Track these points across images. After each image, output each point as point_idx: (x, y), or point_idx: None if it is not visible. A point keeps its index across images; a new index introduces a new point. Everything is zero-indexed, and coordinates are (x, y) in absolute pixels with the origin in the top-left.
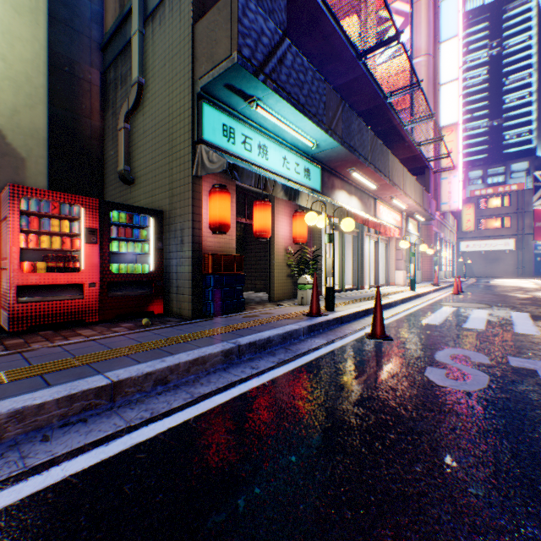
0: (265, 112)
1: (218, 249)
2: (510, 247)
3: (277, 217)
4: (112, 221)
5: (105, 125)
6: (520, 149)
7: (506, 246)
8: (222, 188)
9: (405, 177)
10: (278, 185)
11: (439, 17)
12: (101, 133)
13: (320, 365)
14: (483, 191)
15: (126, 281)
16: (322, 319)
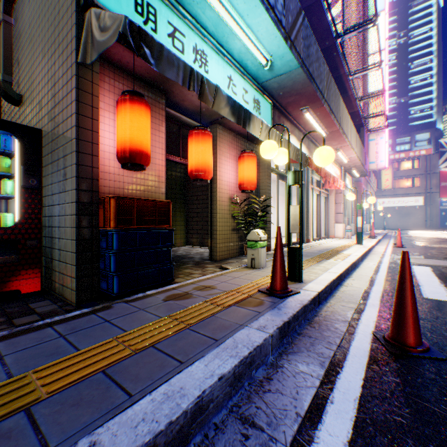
0: None
1: (138, 194)
2: (420, 203)
3: (220, 159)
4: None
5: None
6: (423, 122)
7: (416, 202)
8: (136, 96)
9: (350, 128)
10: (222, 95)
11: None
12: None
13: None
14: (396, 155)
15: None
16: (297, 306)
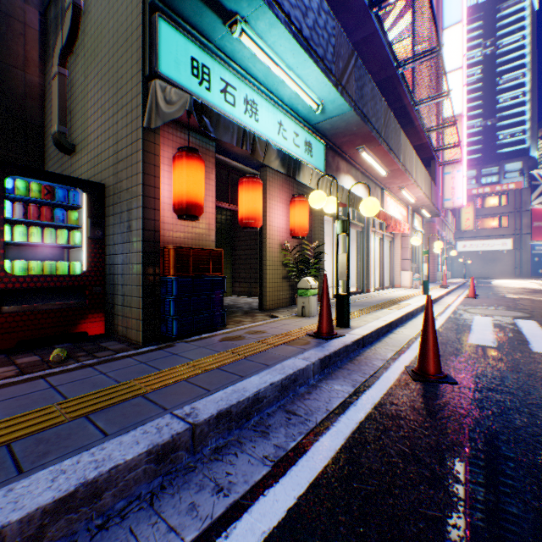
0: (254, 45)
1: (189, 242)
2: (508, 247)
3: (270, 204)
4: (11, 194)
5: (46, 81)
6: (513, 149)
7: (504, 246)
8: (192, 152)
9: (416, 164)
10: (272, 150)
11: (441, 2)
12: (41, 92)
13: (363, 471)
14: (480, 190)
15: (39, 288)
16: (339, 345)
